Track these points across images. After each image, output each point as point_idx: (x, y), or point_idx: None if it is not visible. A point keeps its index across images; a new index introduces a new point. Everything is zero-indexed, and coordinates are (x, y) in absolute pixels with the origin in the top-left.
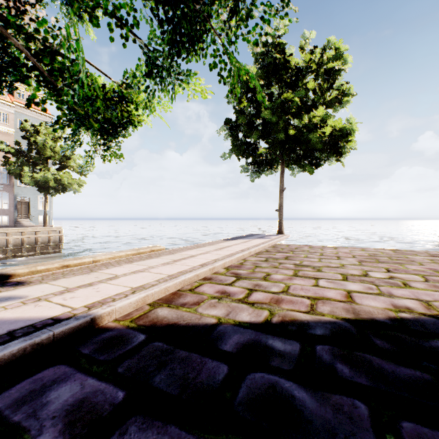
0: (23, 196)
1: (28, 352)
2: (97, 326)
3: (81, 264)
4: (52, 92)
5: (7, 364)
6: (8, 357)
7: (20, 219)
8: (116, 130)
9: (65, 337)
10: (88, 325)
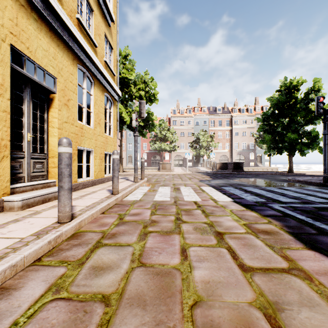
0: (258, 153)
1: (299, 174)
2: (305, 174)
3: (300, 172)
4: (301, 154)
5: (298, 174)
6: (298, 173)
7: (257, 164)
8: (307, 149)
9: (302, 174)
10: (304, 174)
